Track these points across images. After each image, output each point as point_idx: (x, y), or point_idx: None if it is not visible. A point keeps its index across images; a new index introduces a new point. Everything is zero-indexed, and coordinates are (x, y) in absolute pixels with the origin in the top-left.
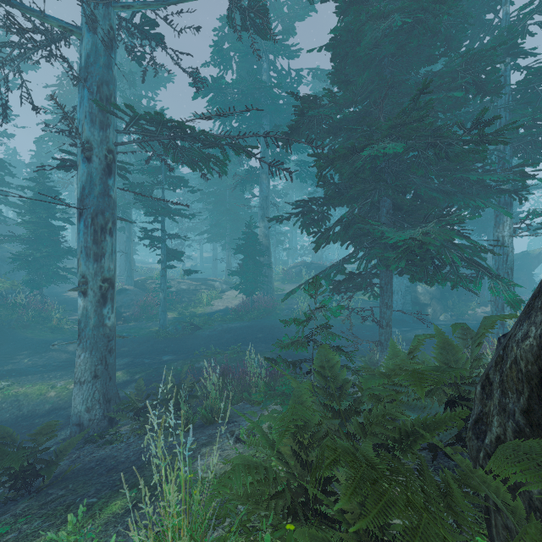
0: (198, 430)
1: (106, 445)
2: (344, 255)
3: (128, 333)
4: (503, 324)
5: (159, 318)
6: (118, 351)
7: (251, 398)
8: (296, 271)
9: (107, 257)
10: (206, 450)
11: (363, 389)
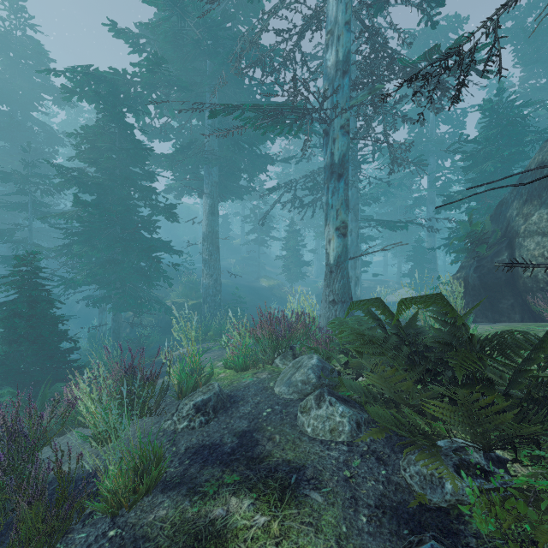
0: None
1: None
2: None
3: None
4: None
5: None
6: None
7: None
8: None
9: (357, 269)
10: None
11: None
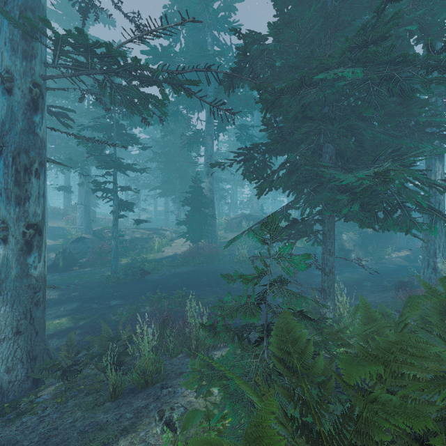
0: (126, 399)
1: (16, 420)
2: (276, 209)
3: (81, 278)
4: (435, 269)
5: (111, 263)
6: (69, 296)
7: (191, 353)
8: (237, 222)
9: (33, 201)
10: (123, 445)
11: (344, 380)
